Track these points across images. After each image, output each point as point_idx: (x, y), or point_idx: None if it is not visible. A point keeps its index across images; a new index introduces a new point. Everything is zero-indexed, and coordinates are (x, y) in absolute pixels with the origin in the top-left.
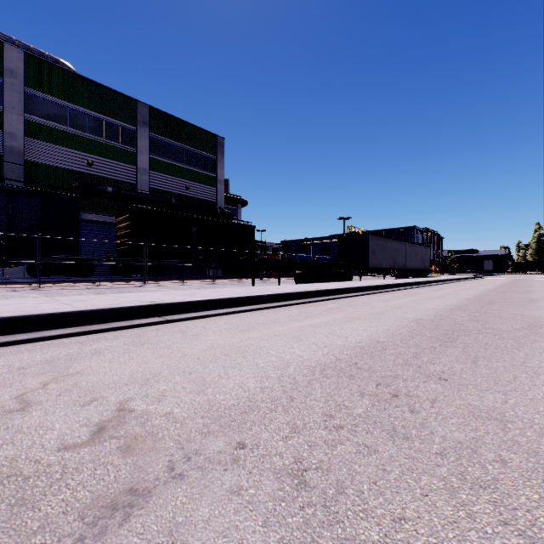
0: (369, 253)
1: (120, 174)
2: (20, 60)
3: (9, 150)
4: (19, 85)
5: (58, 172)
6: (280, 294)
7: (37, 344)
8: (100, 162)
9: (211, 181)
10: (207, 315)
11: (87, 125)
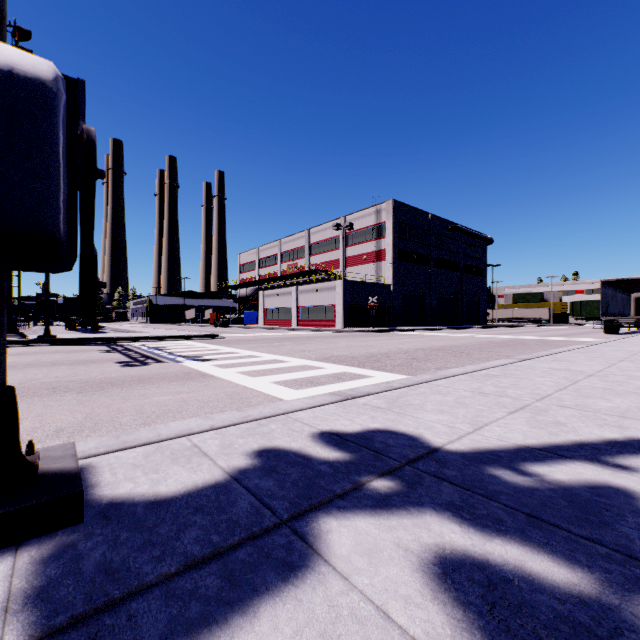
0: None
1: None
2: None
3: None
4: None
5: None
6: None
7: None
8: None
9: None
10: None
11: None
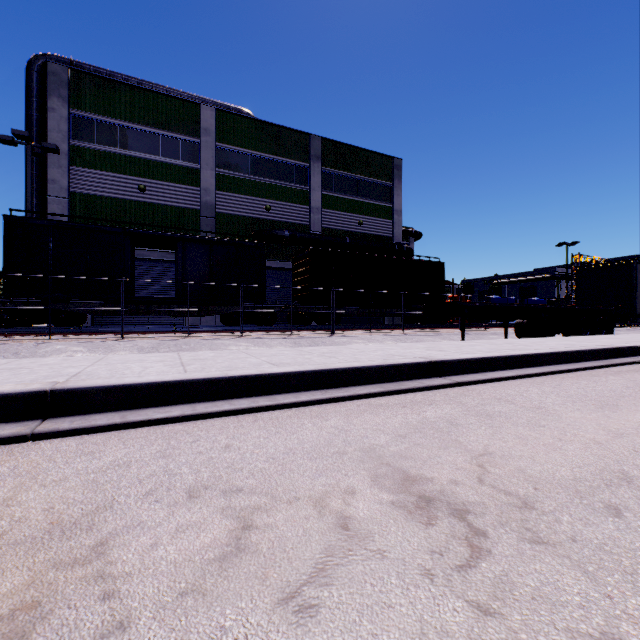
0: (636, 292)
1: (294, 216)
2: (213, 118)
3: (205, 204)
4: (211, 142)
5: (241, 221)
6: (564, 352)
7: (357, 403)
8: (276, 206)
9: (386, 213)
10: (497, 379)
11: (265, 169)
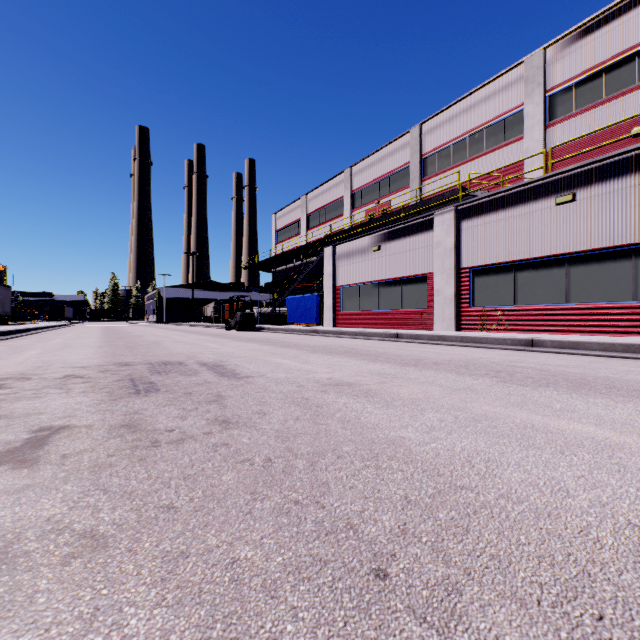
0: None
1: None
2: None
3: None
4: None
5: None
6: None
7: None
8: None
9: None
10: None
11: None
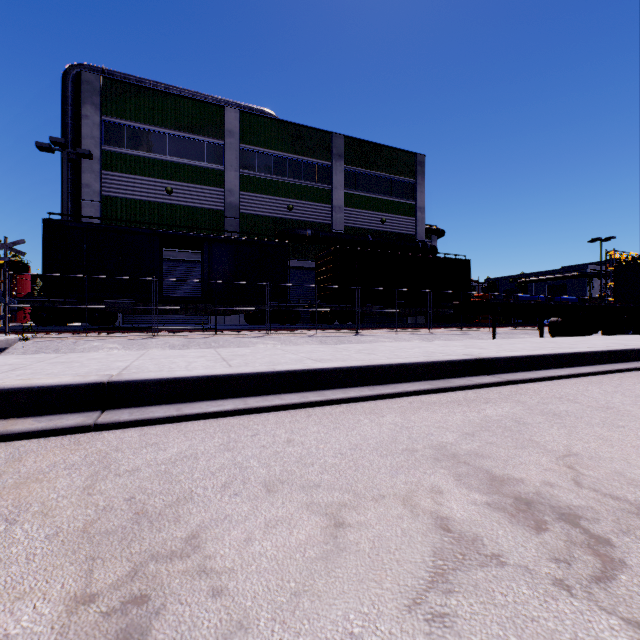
0: None
1: (316, 216)
2: (236, 120)
3: (229, 205)
4: (235, 143)
5: (264, 221)
6: (617, 351)
7: (408, 400)
8: (299, 206)
9: (409, 210)
10: (549, 377)
11: (288, 169)
